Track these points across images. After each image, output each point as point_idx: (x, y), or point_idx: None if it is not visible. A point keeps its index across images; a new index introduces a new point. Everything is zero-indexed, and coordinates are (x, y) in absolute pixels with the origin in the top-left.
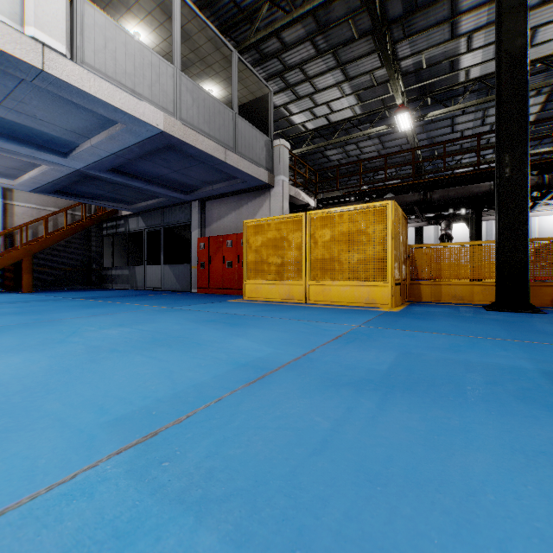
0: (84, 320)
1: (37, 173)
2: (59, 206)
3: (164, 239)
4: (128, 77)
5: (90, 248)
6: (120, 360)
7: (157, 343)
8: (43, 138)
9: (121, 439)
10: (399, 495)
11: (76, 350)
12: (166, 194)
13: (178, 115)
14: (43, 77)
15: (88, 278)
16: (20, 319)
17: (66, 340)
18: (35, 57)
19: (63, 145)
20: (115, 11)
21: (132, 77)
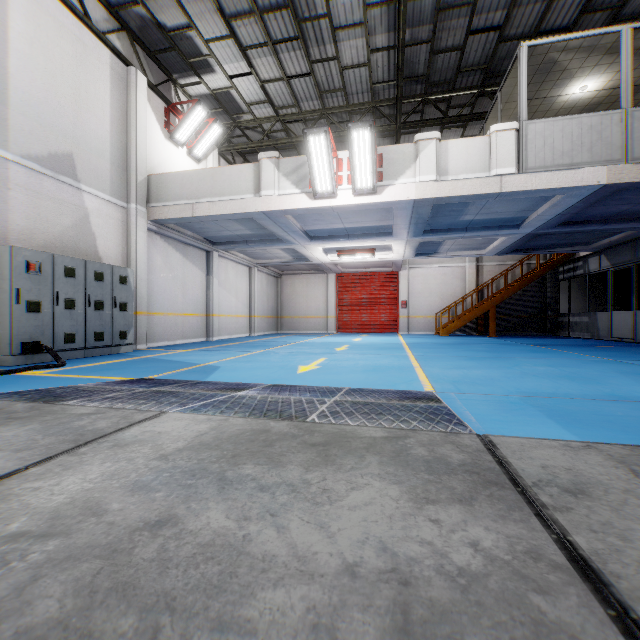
0: (525, 360)
1: (498, 243)
2: (515, 259)
3: (635, 279)
4: (565, 156)
5: (544, 295)
6: (535, 379)
7: (566, 377)
8: (502, 221)
9: (520, 394)
10: (609, 424)
11: (515, 372)
12: (632, 227)
13: (626, 157)
14: (500, 195)
15: (543, 325)
16: (488, 354)
17: (511, 367)
18: (496, 187)
19: (516, 221)
20: (558, 87)
21: (569, 153)
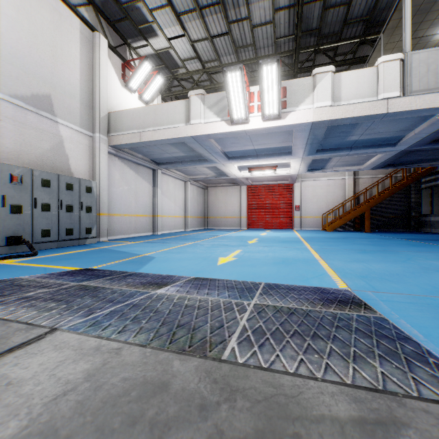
0: (412, 253)
1: (375, 159)
2: (385, 173)
3: None
4: None
5: (408, 200)
6: None
7: None
8: (381, 140)
9: None
10: None
11: (413, 266)
12: None
13: None
14: (386, 115)
15: (407, 223)
16: (375, 248)
17: (406, 261)
18: (383, 108)
19: (393, 140)
20: (434, 26)
21: None
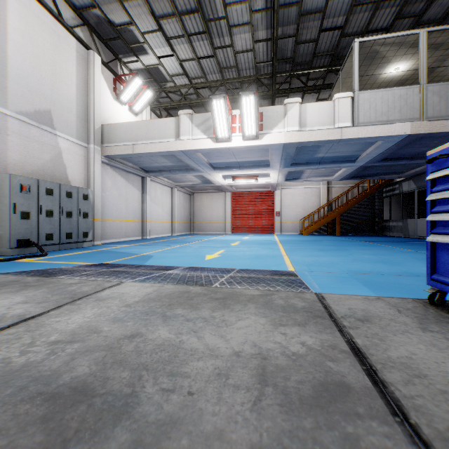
0: (357, 251)
1: (341, 172)
2: (354, 183)
3: None
4: (383, 115)
5: (373, 207)
6: (361, 263)
7: (381, 262)
8: (343, 158)
9: (349, 272)
10: (401, 289)
11: (348, 259)
12: None
13: (423, 116)
14: (341, 141)
15: (372, 228)
16: (333, 247)
17: (347, 256)
18: (338, 135)
19: (352, 157)
20: (380, 68)
21: (386, 113)
